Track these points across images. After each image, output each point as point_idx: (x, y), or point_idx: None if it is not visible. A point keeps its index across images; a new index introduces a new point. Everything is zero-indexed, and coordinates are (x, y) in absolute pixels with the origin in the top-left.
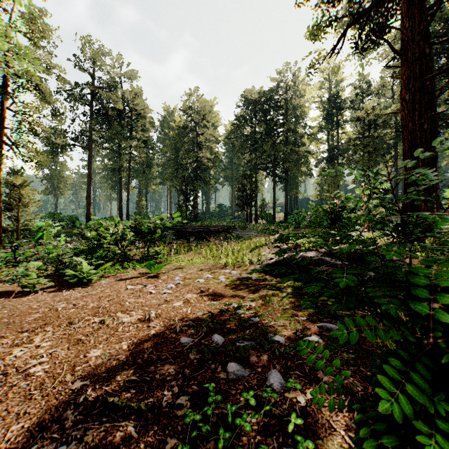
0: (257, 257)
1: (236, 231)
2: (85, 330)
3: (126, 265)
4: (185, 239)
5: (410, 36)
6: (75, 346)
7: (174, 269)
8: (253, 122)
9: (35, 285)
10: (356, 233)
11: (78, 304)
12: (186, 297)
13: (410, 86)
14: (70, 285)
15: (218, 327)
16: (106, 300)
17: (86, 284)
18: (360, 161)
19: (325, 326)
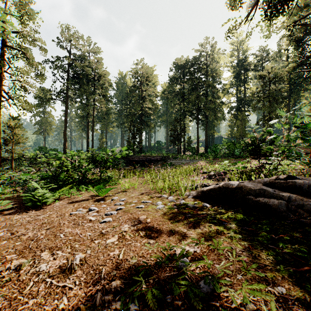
0: (191, 184)
1: (170, 160)
2: None
3: (81, 188)
4: (132, 166)
5: None
6: None
7: (119, 192)
8: (182, 81)
9: None
10: (274, 162)
11: (18, 232)
12: (123, 230)
13: None
14: (28, 206)
15: (155, 307)
16: (46, 228)
17: (41, 206)
18: (263, 107)
19: None
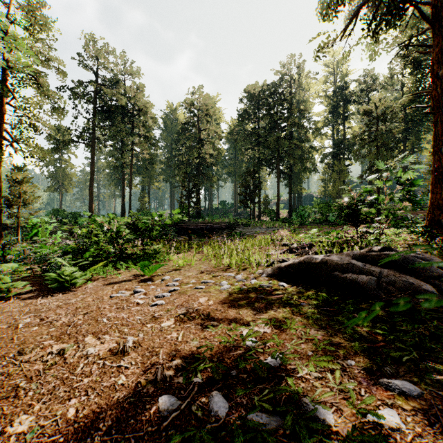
0: (266, 259)
1: (239, 228)
2: (33, 367)
3: (119, 266)
4: (187, 236)
5: (442, 2)
6: (1, 404)
7: (171, 271)
8: (256, 117)
9: (12, 290)
10: (376, 231)
11: (48, 318)
12: (180, 313)
13: (442, 60)
14: (52, 289)
15: (219, 378)
16: (83, 313)
17: (69, 289)
18: (369, 155)
19: (397, 386)
